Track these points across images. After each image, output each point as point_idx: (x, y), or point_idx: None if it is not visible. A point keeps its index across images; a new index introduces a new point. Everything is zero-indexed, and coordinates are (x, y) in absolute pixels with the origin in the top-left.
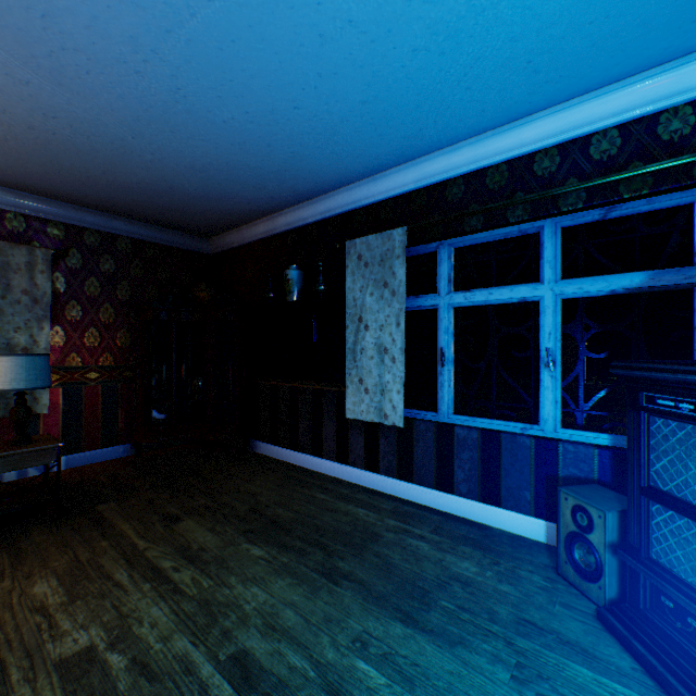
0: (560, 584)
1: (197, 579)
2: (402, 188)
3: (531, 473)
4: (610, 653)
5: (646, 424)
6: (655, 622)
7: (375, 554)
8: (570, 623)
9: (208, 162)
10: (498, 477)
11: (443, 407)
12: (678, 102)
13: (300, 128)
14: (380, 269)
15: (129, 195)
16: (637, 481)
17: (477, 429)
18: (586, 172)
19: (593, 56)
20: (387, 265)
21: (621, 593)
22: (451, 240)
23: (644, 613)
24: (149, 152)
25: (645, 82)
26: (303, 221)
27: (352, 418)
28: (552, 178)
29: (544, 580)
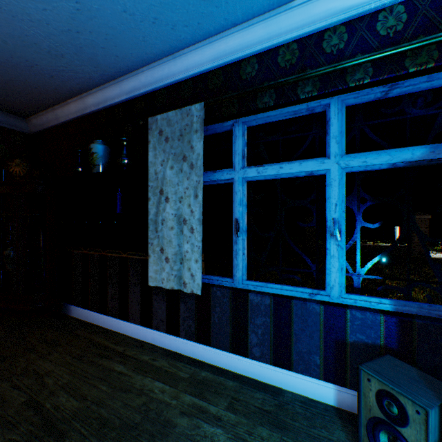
0: None
1: None
2: (201, 67)
3: (320, 338)
4: None
5: None
6: None
7: None
8: None
9: None
10: (289, 342)
11: (238, 273)
12: None
13: None
14: (179, 143)
15: None
16: None
17: (270, 295)
18: (374, 47)
19: None
20: (186, 140)
21: None
22: (245, 118)
23: None
24: None
25: None
26: (111, 101)
27: (154, 285)
28: (341, 55)
29: None
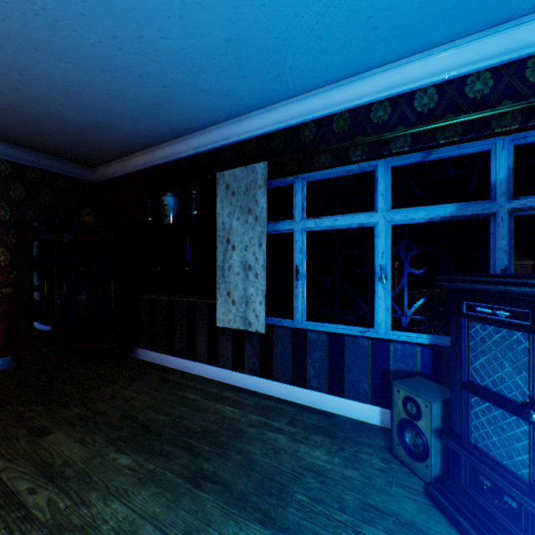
0: (394, 464)
1: (54, 500)
2: (264, 129)
3: (368, 368)
4: (440, 529)
5: (466, 328)
6: (475, 498)
7: (238, 451)
8: (405, 503)
9: (81, 88)
10: (342, 373)
11: (297, 315)
12: (480, 68)
13: (169, 61)
14: (245, 197)
15: (3, 117)
16: (459, 377)
17: (326, 332)
18: (411, 121)
19: (420, 18)
20: (251, 194)
21: (443, 469)
22: (305, 175)
23: (465, 490)
24: (16, 71)
25: (457, 49)
26: (179, 155)
27: (222, 326)
28: (385, 125)
29: (381, 461)
